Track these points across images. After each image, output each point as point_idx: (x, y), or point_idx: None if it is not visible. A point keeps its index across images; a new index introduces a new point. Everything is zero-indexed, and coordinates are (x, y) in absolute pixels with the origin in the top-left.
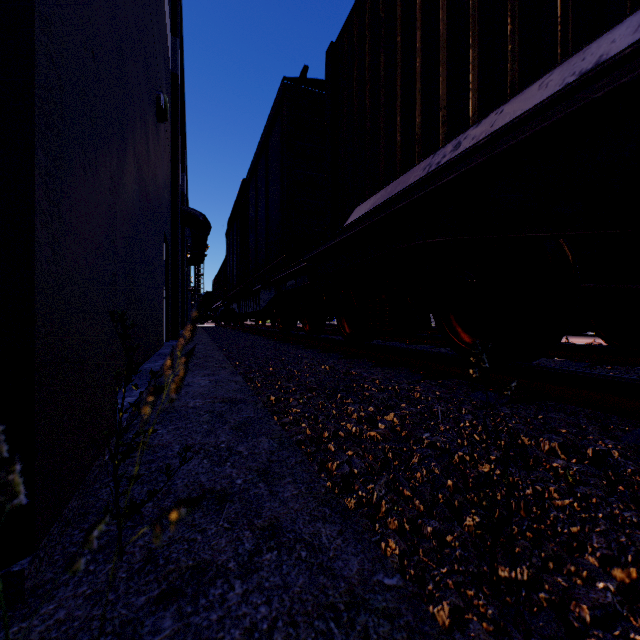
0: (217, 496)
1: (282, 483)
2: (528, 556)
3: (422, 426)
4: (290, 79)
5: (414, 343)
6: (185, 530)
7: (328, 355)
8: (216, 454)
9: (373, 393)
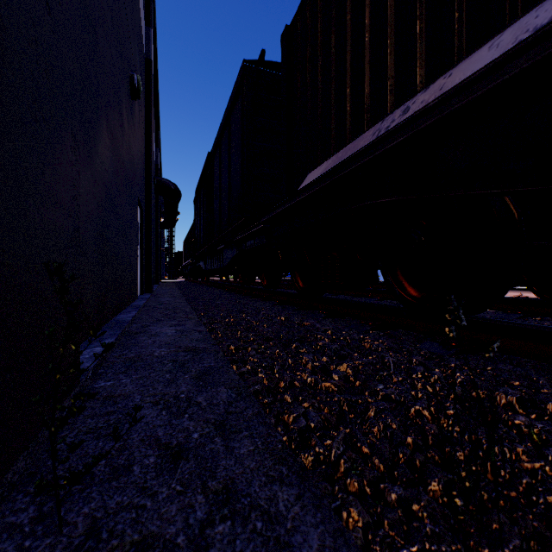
0: (172, 452)
1: (238, 437)
2: (509, 536)
3: (375, 377)
4: (249, 61)
5: (360, 296)
6: (135, 494)
7: (283, 307)
8: (175, 405)
9: (326, 343)
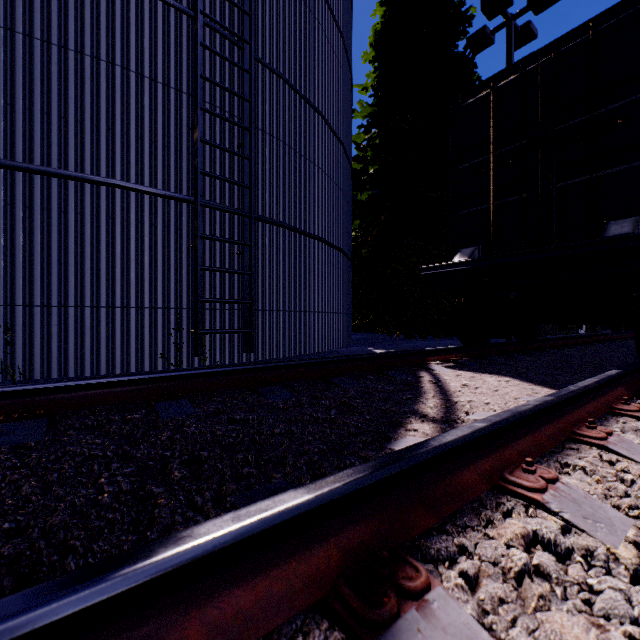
0: None
1: None
2: None
3: None
4: None
5: None
6: None
7: None
8: None
9: None
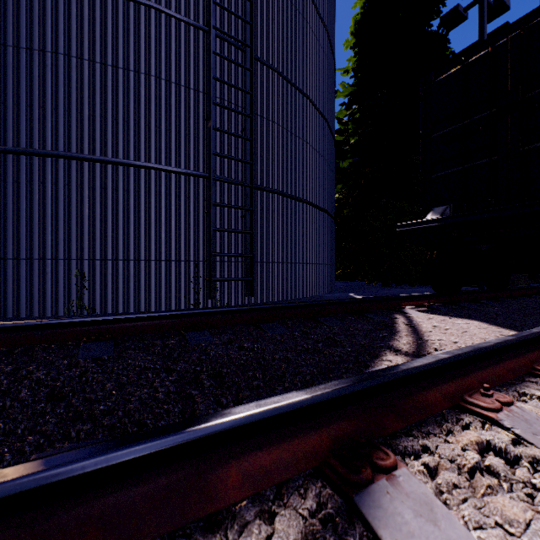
0: None
1: None
2: None
3: None
4: None
5: None
6: None
7: None
8: None
9: None
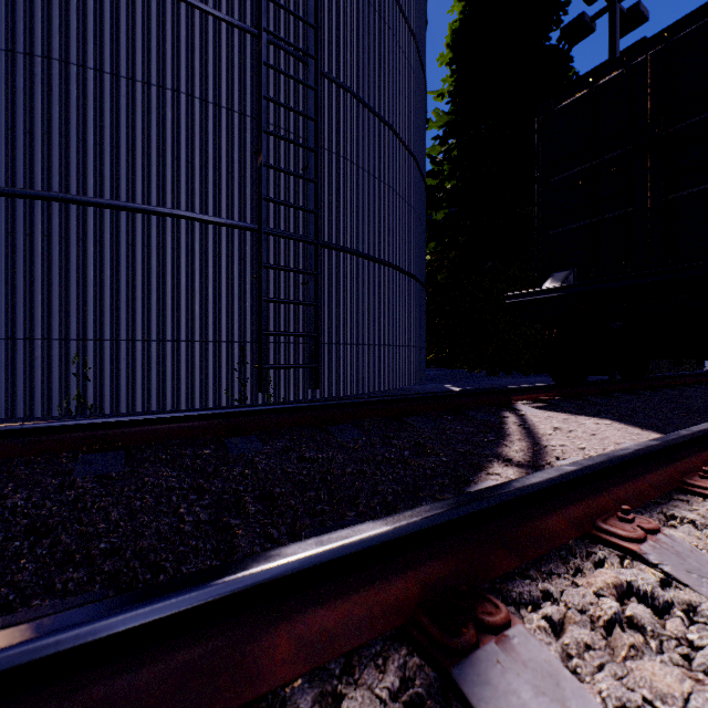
0: None
1: None
2: None
3: None
4: None
5: None
6: None
7: None
8: None
9: None
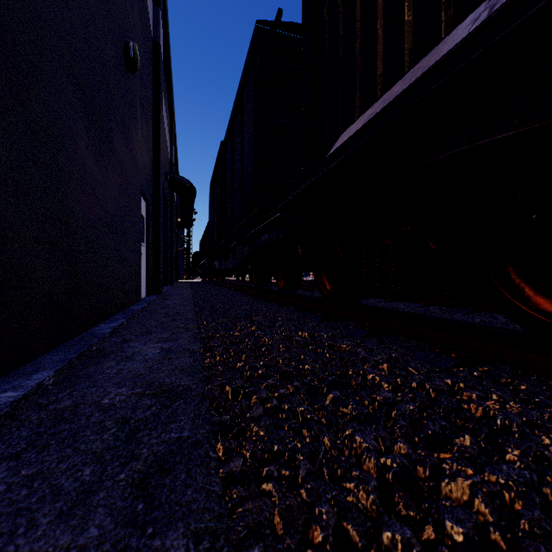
0: None
1: None
2: None
3: None
4: (264, 22)
5: (396, 300)
6: None
7: (305, 316)
8: None
9: (391, 400)
